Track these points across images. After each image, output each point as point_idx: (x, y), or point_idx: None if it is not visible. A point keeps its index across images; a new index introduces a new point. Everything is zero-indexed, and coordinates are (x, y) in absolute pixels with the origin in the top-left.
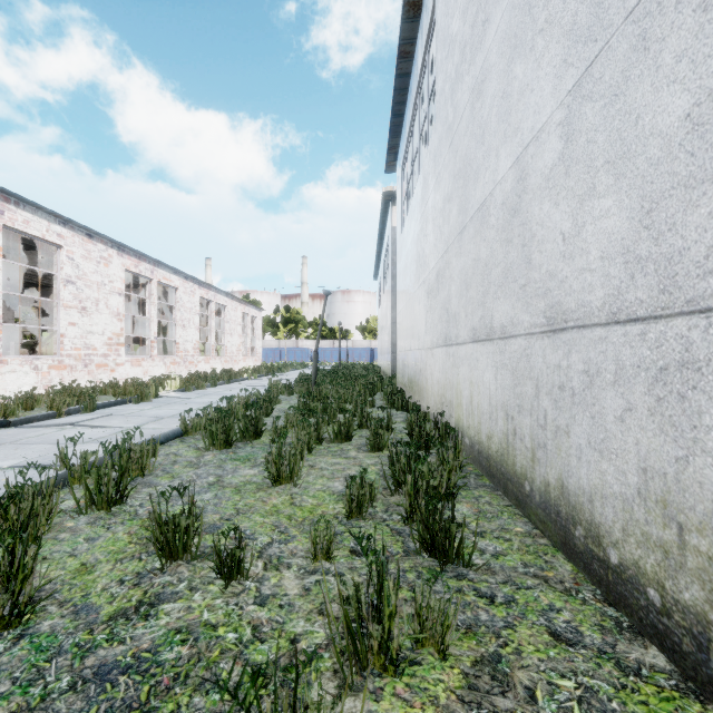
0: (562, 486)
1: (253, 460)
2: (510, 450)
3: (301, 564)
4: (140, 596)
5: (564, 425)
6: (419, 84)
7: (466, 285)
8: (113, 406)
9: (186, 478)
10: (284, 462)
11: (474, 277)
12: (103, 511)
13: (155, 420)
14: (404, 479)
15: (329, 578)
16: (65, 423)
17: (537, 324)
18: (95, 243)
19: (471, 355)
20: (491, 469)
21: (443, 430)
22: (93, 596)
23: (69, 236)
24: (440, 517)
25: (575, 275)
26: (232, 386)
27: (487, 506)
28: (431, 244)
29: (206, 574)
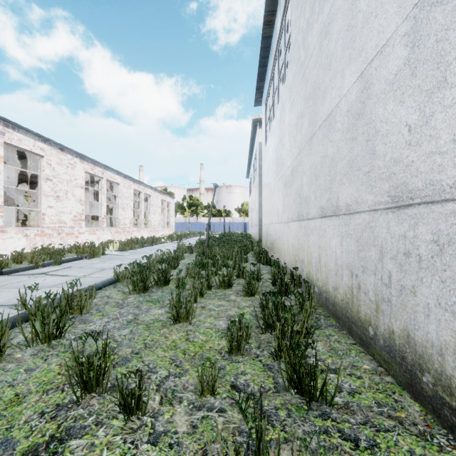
0: (407, 336)
1: (161, 302)
2: (355, 300)
3: (190, 398)
4: (54, 430)
5: (410, 285)
6: (278, 42)
7: (315, 176)
8: (74, 260)
9: (112, 316)
10: (182, 306)
11: (322, 170)
12: (45, 344)
13: (99, 271)
14: (272, 321)
15: (213, 415)
16: (38, 273)
17: (381, 202)
18: (65, 154)
19: (320, 227)
20: (337, 313)
21: (297, 280)
22: (14, 429)
23: (48, 150)
24: (304, 359)
25: (422, 159)
26: (154, 247)
27: (337, 344)
28: (287, 150)
29: (112, 407)
